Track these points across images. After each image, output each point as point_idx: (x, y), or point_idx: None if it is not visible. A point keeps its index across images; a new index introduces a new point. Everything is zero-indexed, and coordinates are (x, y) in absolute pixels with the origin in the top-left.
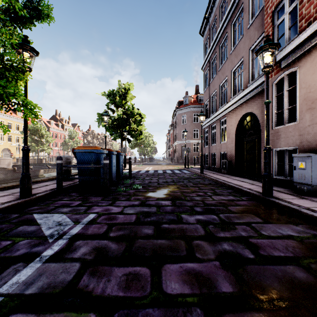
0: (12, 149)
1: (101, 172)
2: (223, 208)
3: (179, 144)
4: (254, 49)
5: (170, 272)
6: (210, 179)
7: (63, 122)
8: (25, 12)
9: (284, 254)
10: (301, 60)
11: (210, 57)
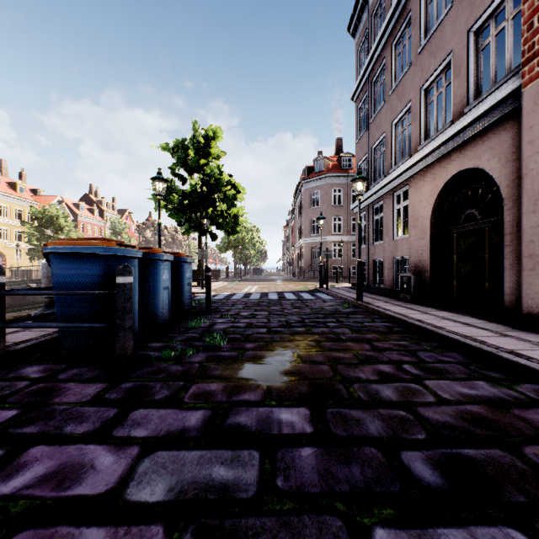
0: (8, 254)
1: None
2: (512, 461)
3: (306, 245)
4: (481, 27)
5: None
6: (385, 315)
7: (102, 205)
8: None
9: None
10: None
11: (370, 71)
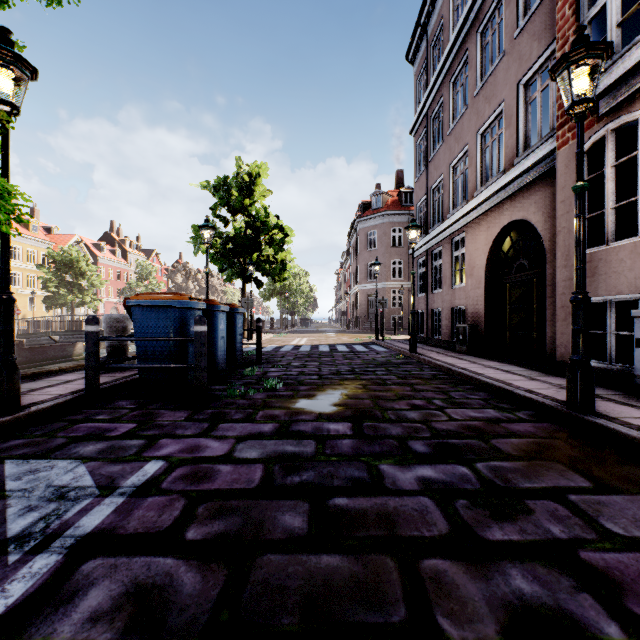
0: (20, 302)
1: (189, 352)
2: (479, 444)
3: (362, 292)
4: (529, 81)
5: None
6: (434, 365)
7: (126, 245)
8: None
9: None
10: None
11: (429, 106)
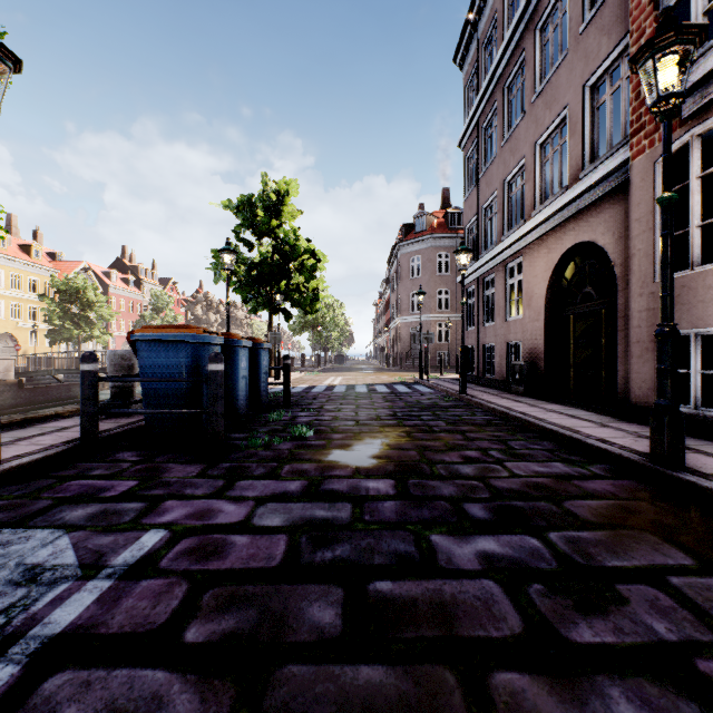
0: (21, 336)
1: (204, 395)
2: (550, 508)
3: (404, 325)
4: (597, 83)
5: None
6: (488, 408)
7: (140, 273)
8: None
9: None
10: None
11: (480, 115)
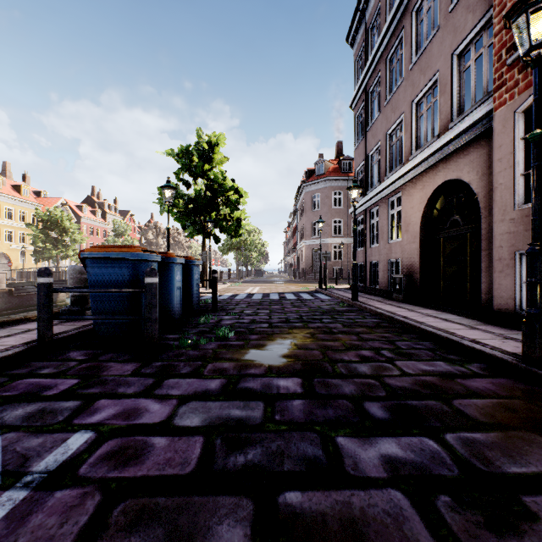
0: (13, 255)
1: (143, 303)
2: (441, 407)
3: (307, 246)
4: (463, 51)
5: None
6: (375, 313)
7: (105, 207)
8: None
9: None
10: None
11: (367, 82)
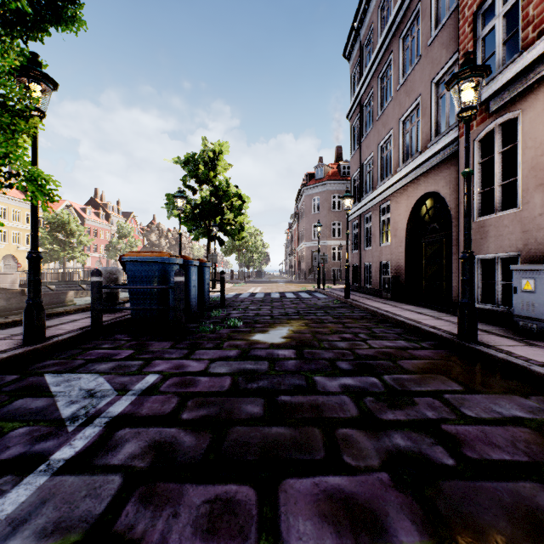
0: (20, 257)
1: (170, 297)
2: (388, 364)
3: (307, 248)
4: (440, 81)
5: (295, 496)
6: (363, 308)
7: (108, 209)
8: (23, 1)
9: (511, 457)
10: (526, 98)
11: (361, 96)
